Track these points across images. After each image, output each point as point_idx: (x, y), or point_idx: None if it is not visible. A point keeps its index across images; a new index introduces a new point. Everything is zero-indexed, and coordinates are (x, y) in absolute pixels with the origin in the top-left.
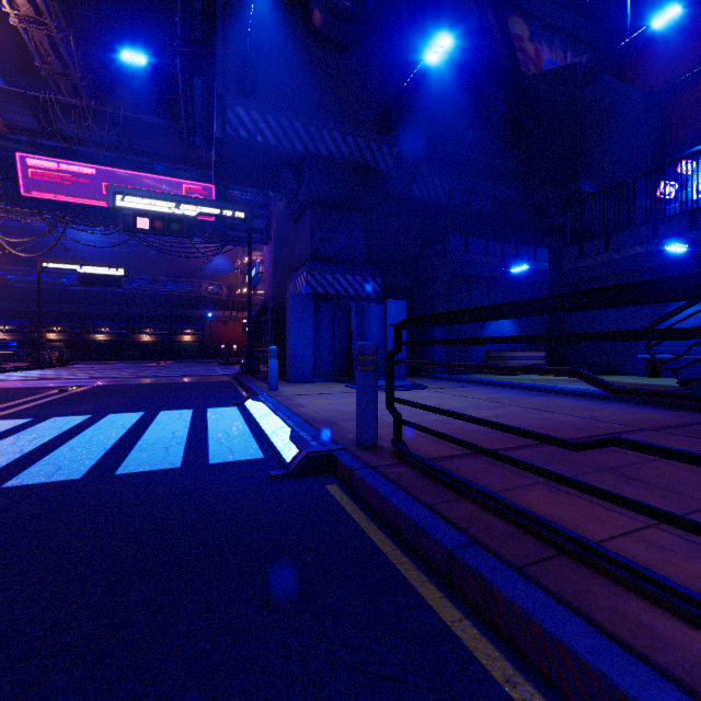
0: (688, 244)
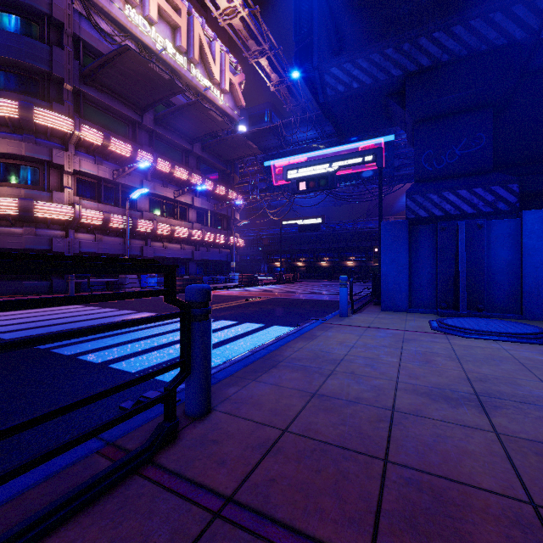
0: None
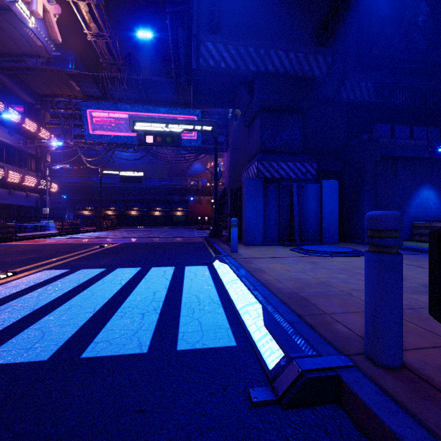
0: None
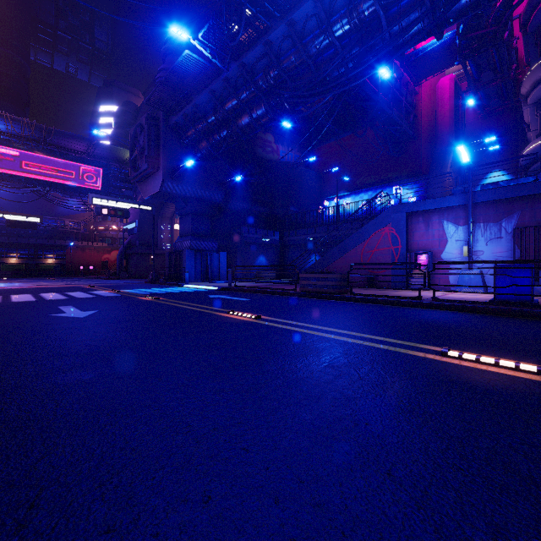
0: (313, 238)
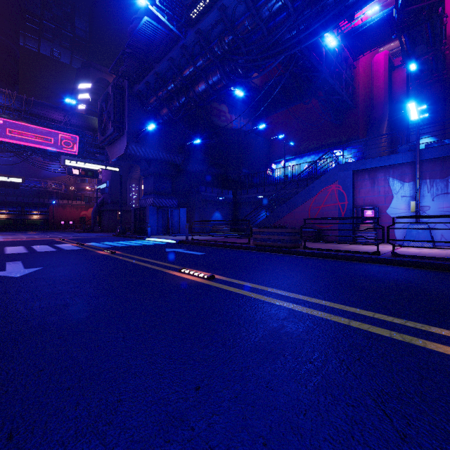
0: (263, 196)
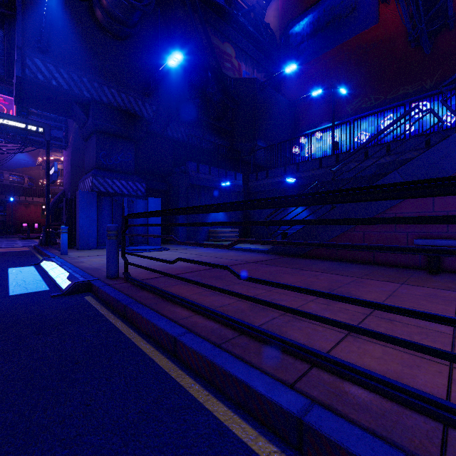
0: (296, 179)
